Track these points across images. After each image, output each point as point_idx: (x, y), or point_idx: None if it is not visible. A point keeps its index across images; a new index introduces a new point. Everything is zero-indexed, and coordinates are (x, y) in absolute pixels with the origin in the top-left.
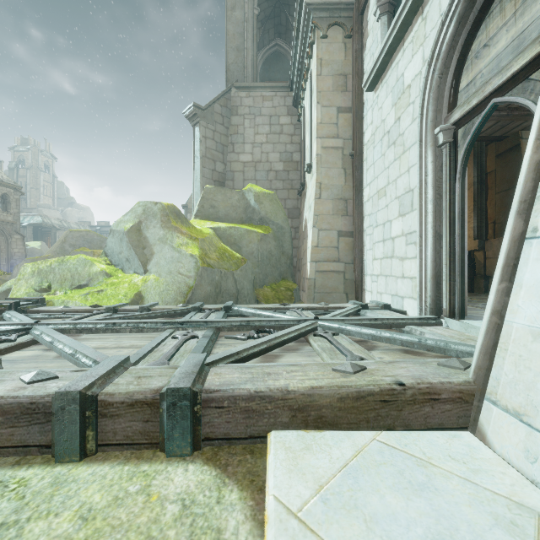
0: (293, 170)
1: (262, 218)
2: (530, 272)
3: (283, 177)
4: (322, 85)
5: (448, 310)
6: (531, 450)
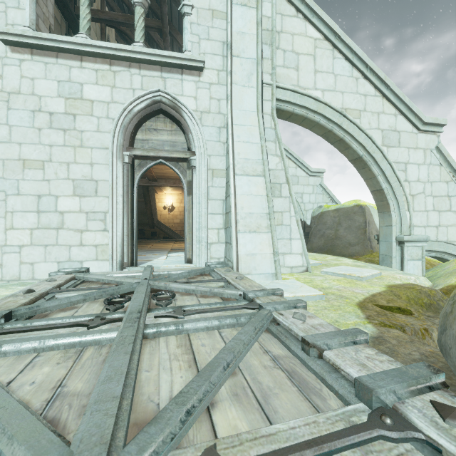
0: None
1: None
2: (241, 241)
3: None
4: None
5: (130, 263)
6: (253, 279)
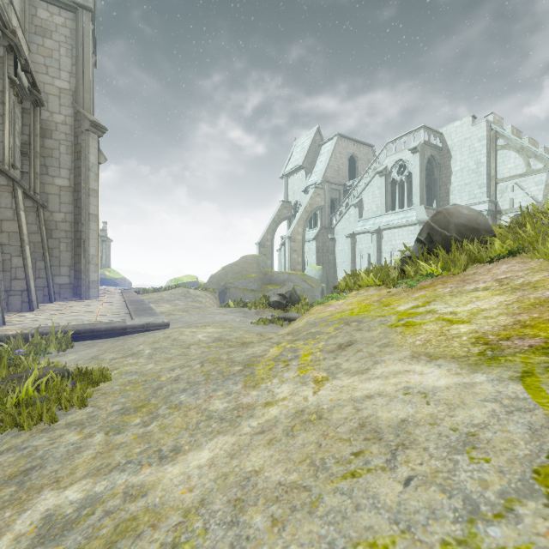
0: None
1: None
2: None
3: None
4: None
5: None
6: None
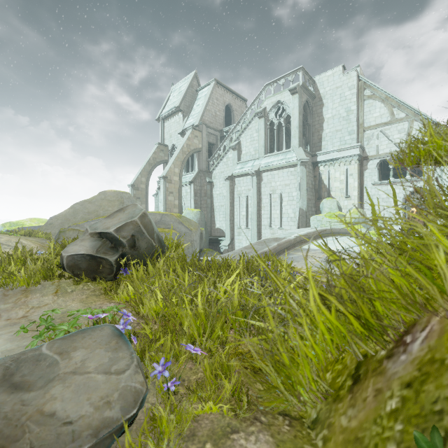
0: (313, 188)
1: (342, 211)
2: None
3: (312, 191)
4: (358, 176)
5: None
6: None
